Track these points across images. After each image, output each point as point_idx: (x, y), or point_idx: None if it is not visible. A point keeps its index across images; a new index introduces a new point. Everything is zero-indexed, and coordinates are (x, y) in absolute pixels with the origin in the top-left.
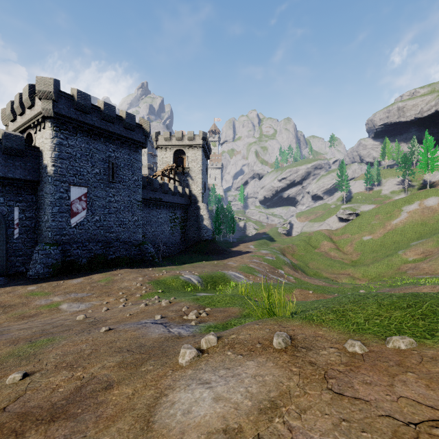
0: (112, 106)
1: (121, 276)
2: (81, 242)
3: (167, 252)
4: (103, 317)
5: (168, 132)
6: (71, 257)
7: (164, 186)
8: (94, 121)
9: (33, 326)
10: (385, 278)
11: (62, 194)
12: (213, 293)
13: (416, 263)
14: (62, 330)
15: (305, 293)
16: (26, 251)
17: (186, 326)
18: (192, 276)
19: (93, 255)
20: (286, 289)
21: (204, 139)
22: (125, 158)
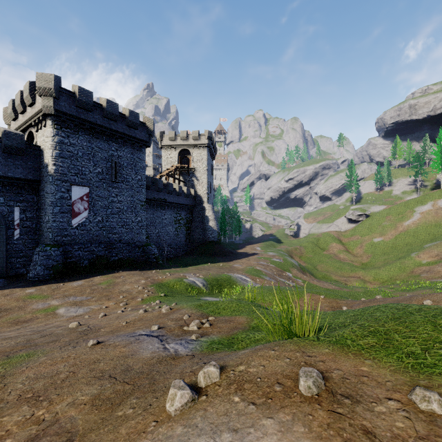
0: (115, 104)
1: (122, 278)
2: (83, 243)
3: (171, 253)
4: (97, 325)
5: (173, 132)
6: (72, 259)
7: (168, 186)
8: (96, 118)
9: (22, 334)
10: (398, 282)
11: (63, 194)
12: (218, 297)
13: (431, 265)
14: (48, 342)
15: (316, 298)
16: (27, 252)
17: (186, 340)
18: (196, 279)
19: (95, 257)
20: (295, 293)
21: (209, 138)
22: (128, 157)
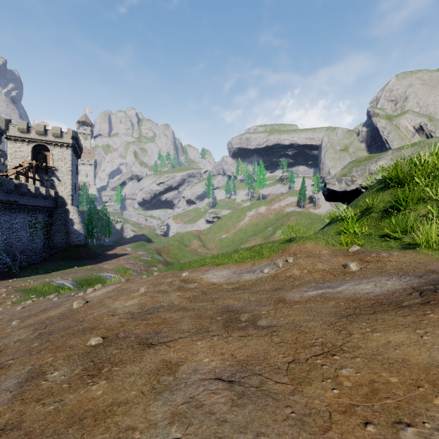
0: None
1: None
2: None
3: (25, 261)
4: None
5: (24, 123)
6: None
7: (21, 187)
8: None
9: None
10: None
11: None
12: None
13: None
14: None
15: None
16: None
17: None
18: (65, 281)
19: None
20: None
21: (74, 138)
22: None
